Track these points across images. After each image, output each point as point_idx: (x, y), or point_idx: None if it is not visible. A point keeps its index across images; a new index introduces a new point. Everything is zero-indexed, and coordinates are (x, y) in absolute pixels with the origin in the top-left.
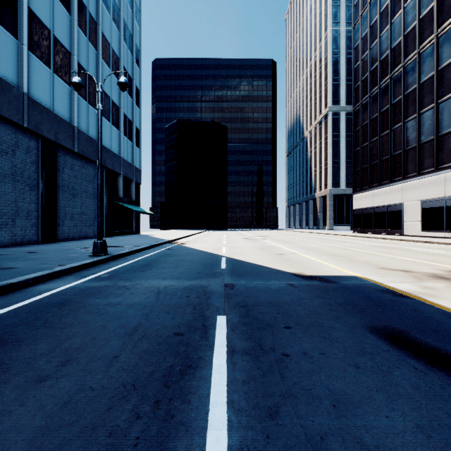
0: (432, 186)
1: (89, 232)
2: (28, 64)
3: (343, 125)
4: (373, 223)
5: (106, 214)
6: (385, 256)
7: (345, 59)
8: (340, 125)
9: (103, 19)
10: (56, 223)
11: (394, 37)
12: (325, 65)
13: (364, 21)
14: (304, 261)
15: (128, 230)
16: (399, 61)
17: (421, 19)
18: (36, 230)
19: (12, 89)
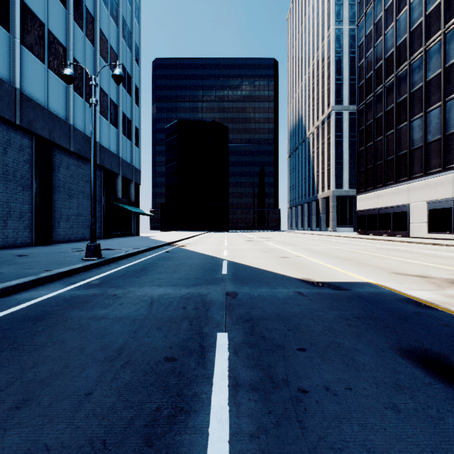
0: (439, 186)
1: (86, 234)
2: (21, 58)
3: (346, 125)
4: (378, 225)
5: (104, 215)
6: (395, 260)
7: (348, 58)
8: (343, 125)
9: (101, 14)
10: (51, 225)
11: (399, 34)
12: (327, 64)
13: (368, 18)
14: (311, 265)
15: (127, 232)
16: (404, 59)
17: (428, 15)
18: (30, 231)
19: (3, 84)
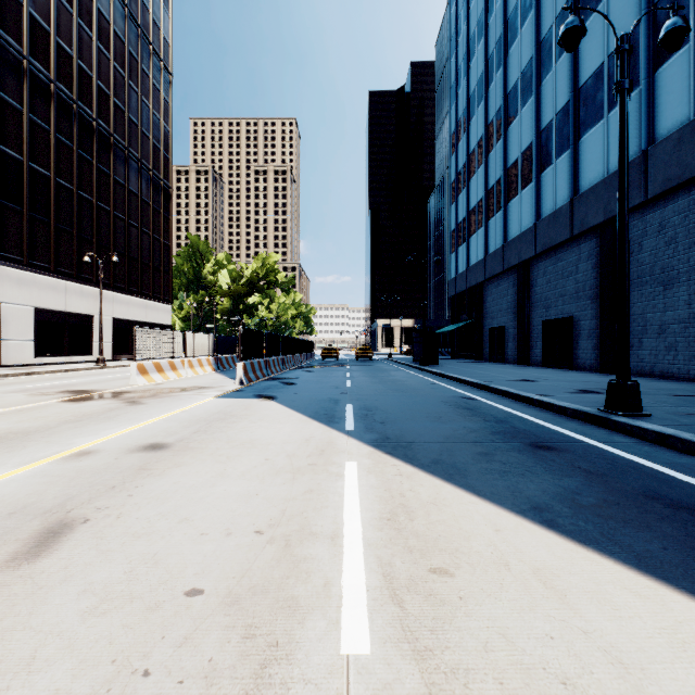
0: None
1: None
2: None
3: None
4: None
5: None
6: None
7: None
8: None
9: None
10: None
11: None
12: None
13: None
14: (198, 415)
15: None
16: None
17: None
18: None
19: None
